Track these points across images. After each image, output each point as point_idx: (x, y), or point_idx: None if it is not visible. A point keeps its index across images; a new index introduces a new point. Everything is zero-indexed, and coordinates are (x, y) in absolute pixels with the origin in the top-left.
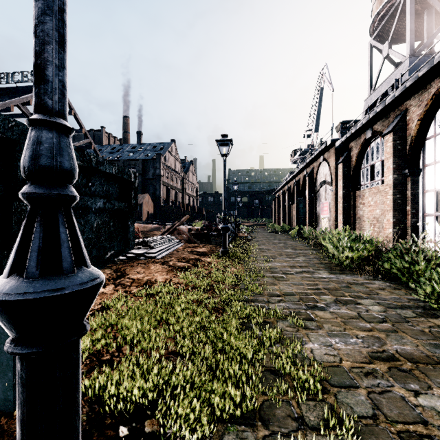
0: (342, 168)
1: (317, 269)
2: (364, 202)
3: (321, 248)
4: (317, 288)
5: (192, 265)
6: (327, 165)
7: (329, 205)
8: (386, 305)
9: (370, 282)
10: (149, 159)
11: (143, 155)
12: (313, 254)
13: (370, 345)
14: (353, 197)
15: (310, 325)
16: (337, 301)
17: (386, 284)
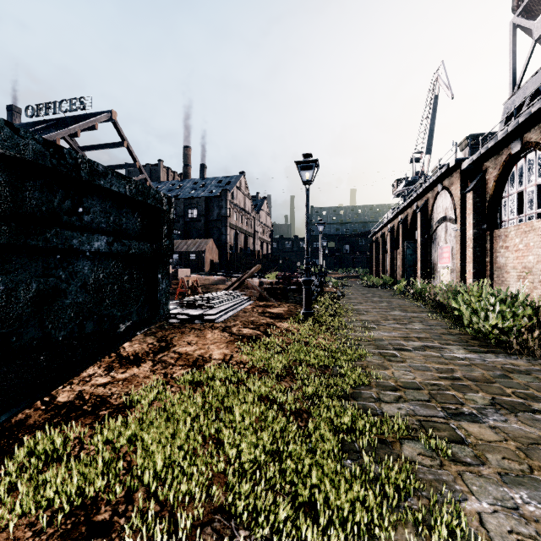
0: (473, 198)
1: (447, 344)
2: (508, 245)
3: (443, 310)
4: (454, 377)
5: (262, 334)
6: (448, 195)
7: (451, 250)
8: None
9: (540, 369)
10: (213, 197)
11: (206, 191)
12: (433, 319)
13: None
14: (489, 239)
15: (461, 454)
16: (497, 404)
17: None
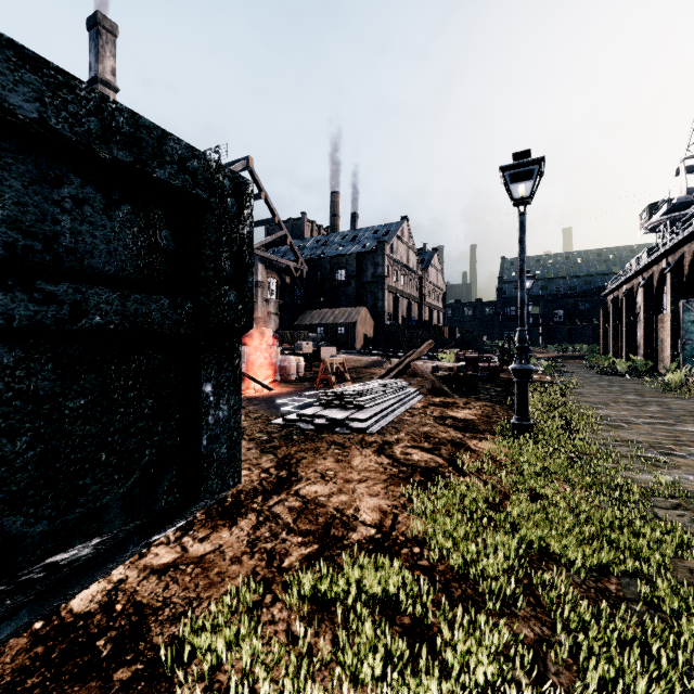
0: None
1: None
2: None
3: None
4: None
5: (447, 464)
6: None
7: None
8: None
9: None
10: (367, 252)
11: (358, 246)
12: None
13: None
14: None
15: None
16: None
17: None
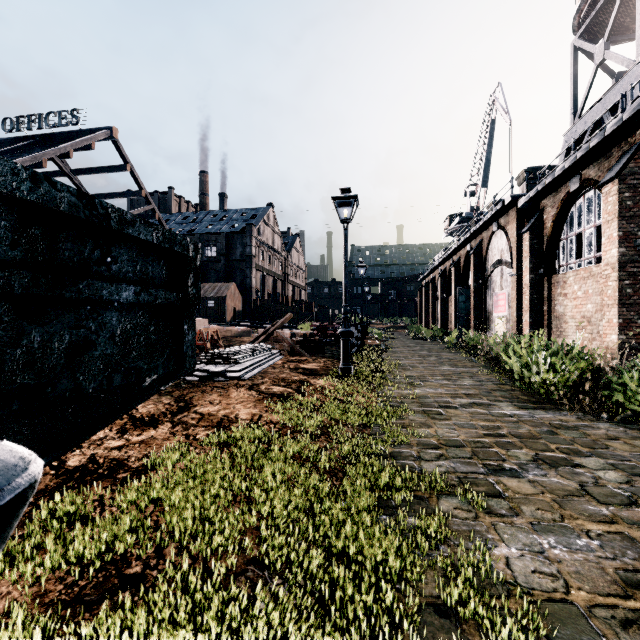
0: (530, 240)
1: (496, 400)
2: (566, 292)
3: (496, 364)
4: (499, 434)
5: (295, 392)
6: (504, 235)
7: (508, 297)
8: (629, 470)
9: (589, 424)
10: (236, 233)
11: (227, 226)
12: (485, 375)
13: (617, 554)
14: (546, 285)
15: (497, 507)
16: (539, 460)
17: (618, 430)
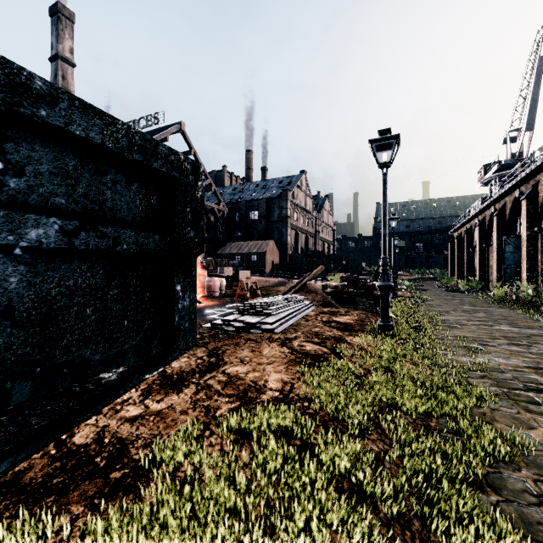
0: None
1: None
2: None
3: None
4: None
5: (330, 352)
6: None
7: None
8: None
9: None
10: (274, 198)
11: (267, 193)
12: None
13: None
14: None
15: None
16: None
17: None
